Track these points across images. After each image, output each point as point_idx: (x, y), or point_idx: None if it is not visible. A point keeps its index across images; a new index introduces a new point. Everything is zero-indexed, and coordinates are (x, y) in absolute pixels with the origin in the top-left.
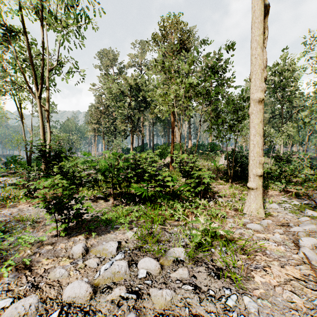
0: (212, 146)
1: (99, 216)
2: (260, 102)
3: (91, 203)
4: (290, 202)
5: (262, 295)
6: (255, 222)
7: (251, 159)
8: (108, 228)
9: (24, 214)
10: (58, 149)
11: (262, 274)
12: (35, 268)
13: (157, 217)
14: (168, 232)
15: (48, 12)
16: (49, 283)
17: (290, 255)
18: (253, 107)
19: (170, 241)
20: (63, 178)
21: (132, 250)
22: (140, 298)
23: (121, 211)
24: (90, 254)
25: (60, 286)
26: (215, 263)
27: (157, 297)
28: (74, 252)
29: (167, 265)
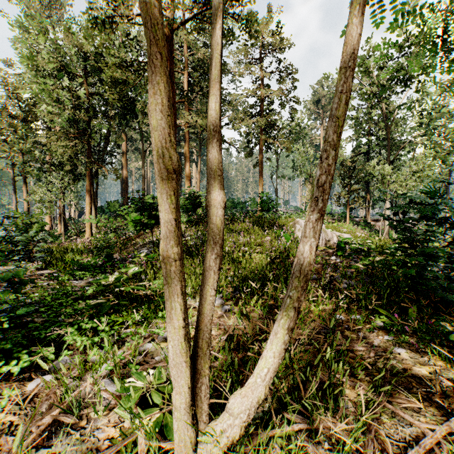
0: (265, 201)
1: None
2: None
3: None
4: None
5: None
6: None
7: None
8: None
9: None
10: None
11: None
12: None
13: None
14: None
15: None
16: None
17: None
18: None
19: None
20: None
21: None
22: None
23: None
24: None
25: None
26: None
27: None
28: None
29: None
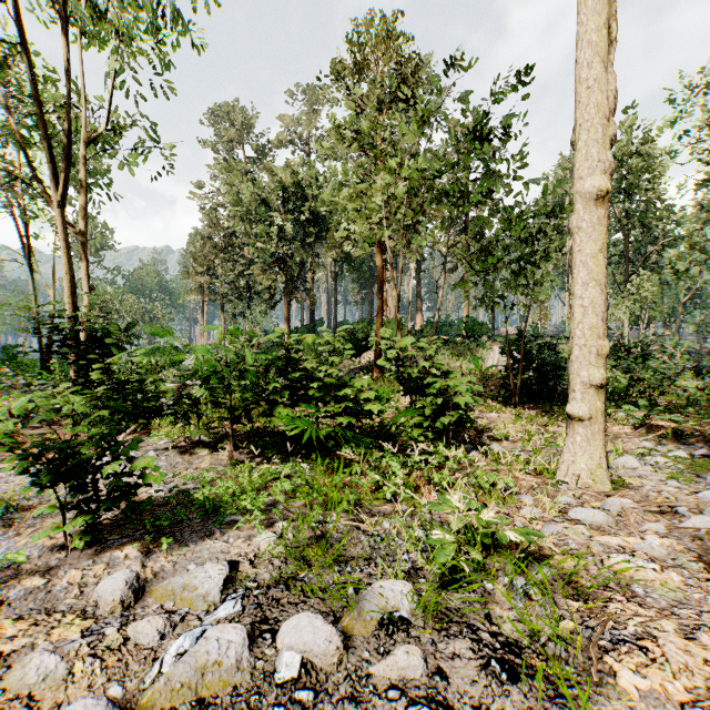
0: (470, 326)
1: (192, 491)
2: (601, 200)
3: (178, 458)
4: (663, 453)
5: None
6: (589, 504)
7: (576, 345)
8: (209, 524)
9: None
10: (101, 326)
11: (638, 663)
12: None
13: (339, 493)
14: (366, 533)
15: (85, 4)
16: None
17: (700, 600)
18: (581, 213)
19: (371, 561)
20: (113, 396)
21: (266, 588)
22: None
23: (246, 477)
24: (148, 603)
25: None
26: (497, 626)
27: None
28: (101, 597)
29: (363, 634)
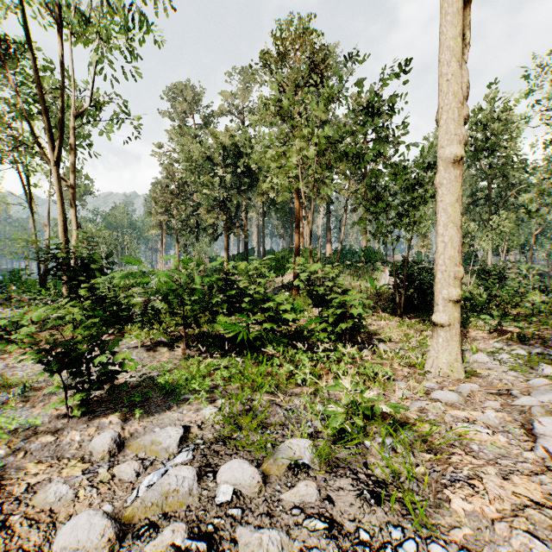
0: (368, 254)
1: (156, 378)
2: (457, 163)
3: (145, 354)
4: (508, 351)
5: (468, 542)
6: (447, 388)
7: (439, 271)
8: (168, 400)
9: (14, 373)
10: (87, 255)
11: (467, 494)
12: (10, 483)
13: (263, 379)
14: (282, 408)
15: (73, 11)
16: (31, 515)
17: (518, 454)
18: (443, 173)
19: (285, 426)
20: (96, 308)
21: (210, 444)
22: (214, 550)
23: (195, 367)
24: (127, 453)
25: (53, 521)
26: (371, 470)
27: (251, 548)
28: (94, 448)
29: (277, 474)
